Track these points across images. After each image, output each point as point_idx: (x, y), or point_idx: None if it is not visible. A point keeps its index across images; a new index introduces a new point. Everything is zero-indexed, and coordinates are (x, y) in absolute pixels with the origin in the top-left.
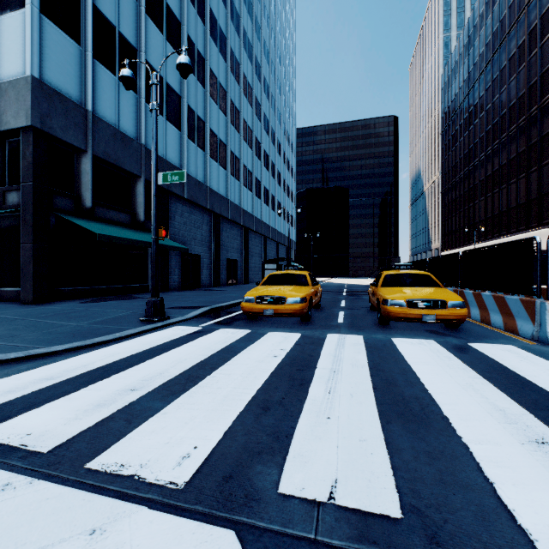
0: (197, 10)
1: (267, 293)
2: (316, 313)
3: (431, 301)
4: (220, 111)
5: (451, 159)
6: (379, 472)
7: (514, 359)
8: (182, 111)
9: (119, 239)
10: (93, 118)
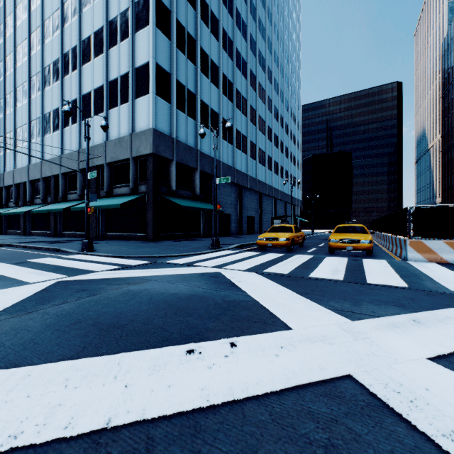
0: (228, 54)
1: (269, 236)
2: (299, 248)
3: (352, 240)
4: (242, 115)
5: (451, 121)
6: (287, 271)
7: (372, 262)
8: (219, 122)
9: (190, 208)
10: (176, 141)
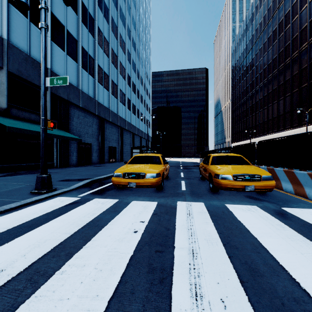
0: None
1: (131, 170)
2: (166, 182)
3: (250, 175)
4: (104, 54)
5: (237, 93)
6: None
7: None
8: (78, 50)
9: (26, 131)
10: (8, 45)
